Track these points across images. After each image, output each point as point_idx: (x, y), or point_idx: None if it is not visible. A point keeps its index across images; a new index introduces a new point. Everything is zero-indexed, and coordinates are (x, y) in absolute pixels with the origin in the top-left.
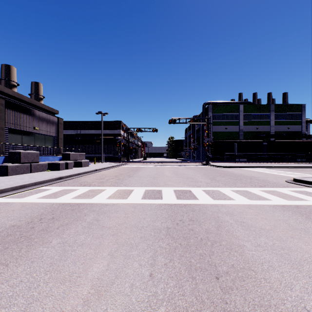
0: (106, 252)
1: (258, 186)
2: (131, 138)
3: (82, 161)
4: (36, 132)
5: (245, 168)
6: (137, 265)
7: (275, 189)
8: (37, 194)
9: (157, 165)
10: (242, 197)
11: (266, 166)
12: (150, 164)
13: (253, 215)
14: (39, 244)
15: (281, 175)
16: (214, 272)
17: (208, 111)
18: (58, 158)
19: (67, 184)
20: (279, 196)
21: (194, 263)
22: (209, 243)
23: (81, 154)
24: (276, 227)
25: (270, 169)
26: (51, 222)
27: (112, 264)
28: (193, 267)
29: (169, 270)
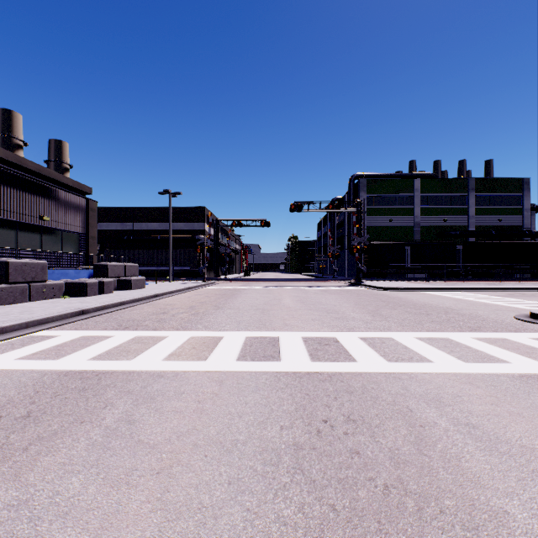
0: None
1: (468, 330)
2: (223, 237)
3: (131, 279)
4: (45, 226)
5: (429, 292)
6: None
7: (504, 336)
8: (22, 348)
9: (268, 285)
10: (444, 354)
11: (466, 288)
12: (256, 283)
13: (487, 405)
14: None
15: (500, 305)
16: None
17: (359, 191)
18: (86, 273)
19: (92, 325)
20: (520, 353)
21: None
22: (411, 504)
23: (130, 266)
24: None
25: (474, 293)
26: (19, 428)
27: None
28: None
29: None
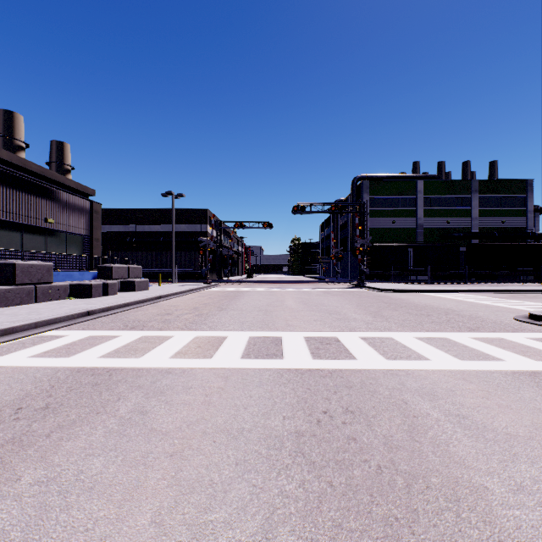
0: (147, 515)
1: (466, 330)
2: (225, 239)
3: (134, 281)
4: (50, 228)
5: (431, 294)
6: None
7: (501, 336)
8: (33, 347)
9: (271, 287)
10: (441, 353)
11: (469, 289)
12: (259, 285)
13: (478, 398)
14: None
15: (500, 306)
16: None
17: (362, 192)
18: (90, 275)
19: (99, 325)
20: (515, 351)
21: None
22: (401, 481)
23: (133, 267)
24: (540, 430)
25: (476, 295)
26: (39, 418)
27: None
28: None
29: None
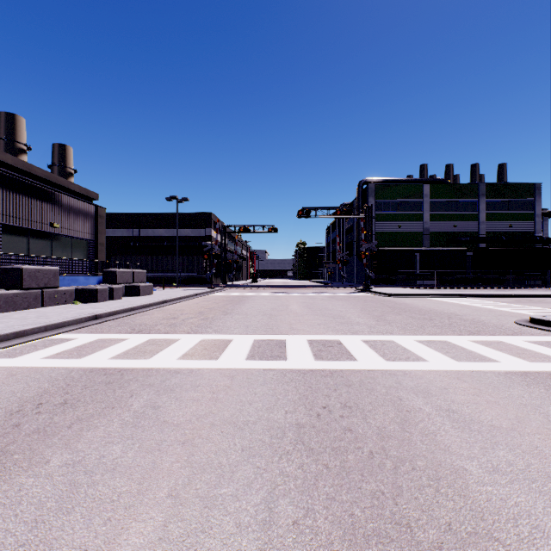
0: (164, 490)
1: (467, 333)
2: (230, 243)
3: (139, 285)
4: (55, 233)
5: (437, 298)
6: (231, 526)
7: (500, 339)
8: (45, 349)
9: (276, 291)
10: (439, 354)
11: (474, 294)
12: (264, 289)
13: (469, 395)
14: (20, 468)
15: (504, 310)
16: (410, 546)
17: (367, 196)
18: (95, 279)
19: (106, 329)
20: (511, 353)
21: (361, 519)
22: (390, 464)
23: (138, 272)
24: (522, 423)
25: (481, 299)
26: (60, 412)
27: (174, 523)
28: (359, 532)
29: (306, 542)
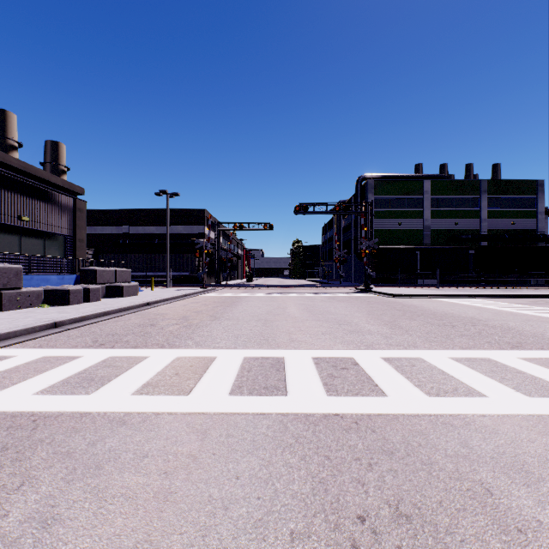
0: None
1: (508, 347)
2: (224, 241)
3: (122, 285)
4: (25, 227)
5: (445, 299)
6: None
7: None
8: None
9: (272, 291)
10: (495, 383)
11: (484, 294)
12: (259, 289)
13: None
14: None
15: (528, 314)
16: None
17: (366, 193)
18: (71, 279)
19: (62, 341)
20: None
21: None
22: None
23: (121, 271)
24: None
25: (493, 300)
26: None
27: None
28: None
29: None
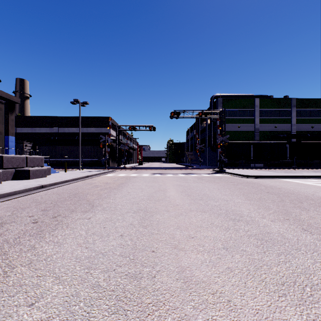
0: None
1: None
2: (124, 139)
3: (28, 169)
4: None
5: (288, 180)
6: None
7: None
8: None
9: (154, 172)
10: None
11: (315, 175)
12: (145, 171)
13: None
14: None
15: None
16: None
17: (217, 106)
18: None
19: None
20: None
21: None
22: None
23: (33, 157)
24: None
25: None
26: None
27: None
28: None
29: None
